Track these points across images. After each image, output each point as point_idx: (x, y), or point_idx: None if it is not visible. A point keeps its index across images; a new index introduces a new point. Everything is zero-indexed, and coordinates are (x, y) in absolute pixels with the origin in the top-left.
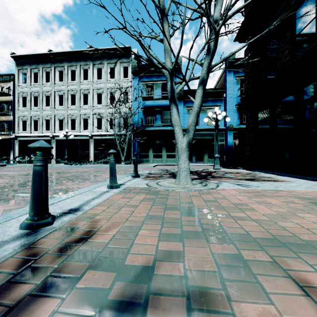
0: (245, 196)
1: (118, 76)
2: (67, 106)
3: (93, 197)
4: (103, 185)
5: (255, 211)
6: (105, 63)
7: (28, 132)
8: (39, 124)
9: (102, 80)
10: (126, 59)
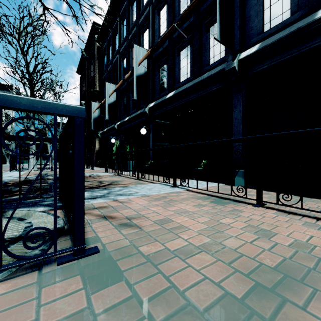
0: None
1: None
2: None
3: None
4: None
5: None
6: None
7: None
8: None
9: None
10: (8, 92)
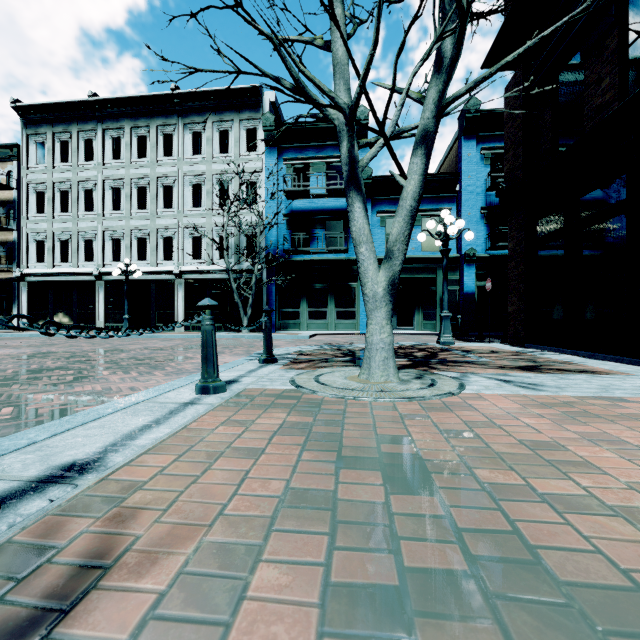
0: (543, 418)
1: (235, 148)
2: (128, 210)
3: (151, 420)
4: (187, 384)
5: (594, 468)
6: (208, 122)
7: (48, 265)
8: (71, 249)
9: (202, 158)
10: (252, 112)
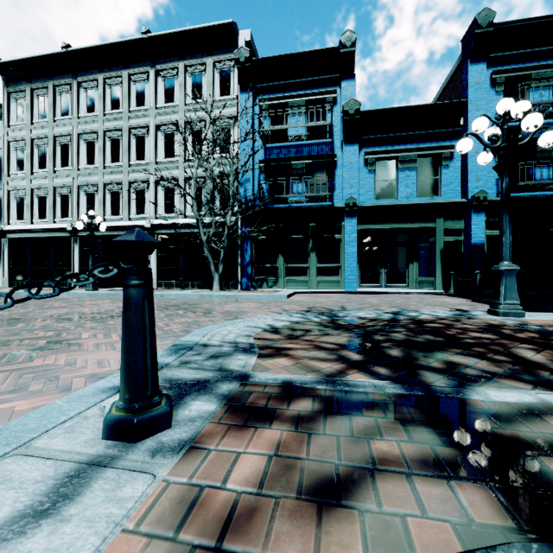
0: None
1: (208, 93)
2: (102, 164)
3: None
4: None
5: None
6: (180, 66)
7: (27, 222)
8: (48, 205)
9: (174, 106)
10: (226, 53)
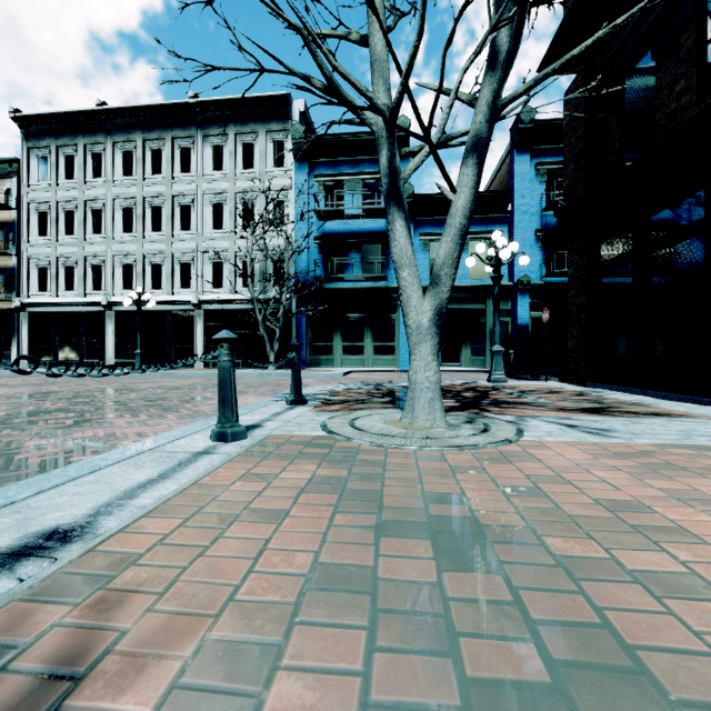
0: (618, 470)
1: (260, 163)
2: (141, 233)
3: (156, 474)
4: (202, 429)
5: (689, 536)
6: (230, 133)
7: (51, 294)
8: (77, 276)
9: (223, 174)
10: (280, 123)
